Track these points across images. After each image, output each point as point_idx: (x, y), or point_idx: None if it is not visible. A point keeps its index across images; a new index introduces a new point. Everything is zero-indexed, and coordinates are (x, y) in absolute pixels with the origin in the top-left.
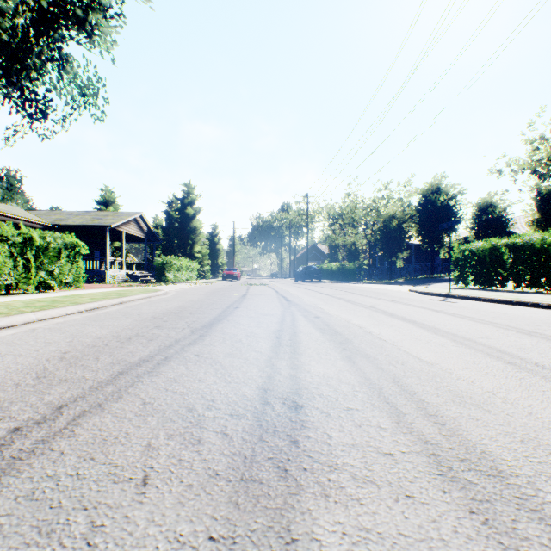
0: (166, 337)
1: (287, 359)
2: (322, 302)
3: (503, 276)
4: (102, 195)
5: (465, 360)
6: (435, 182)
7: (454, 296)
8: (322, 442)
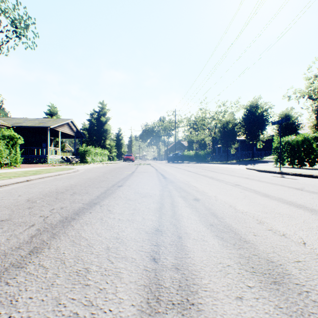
0: None
1: None
2: (192, 179)
3: (312, 159)
4: (48, 109)
5: None
6: (254, 101)
7: (287, 173)
8: None
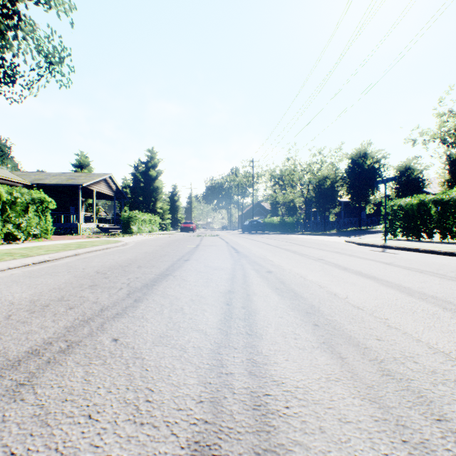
0: (92, 304)
1: (242, 349)
2: (270, 254)
3: (430, 229)
4: (77, 159)
5: None
6: (362, 148)
7: (391, 247)
8: None
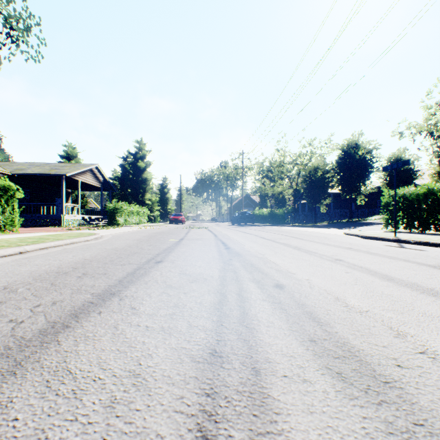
0: None
1: None
2: (269, 251)
3: None
4: (65, 150)
5: None
6: (353, 138)
7: (407, 241)
8: None
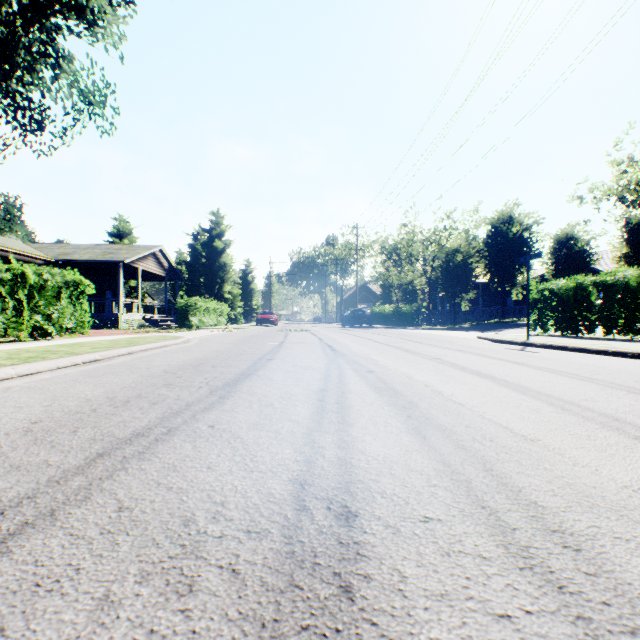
0: (175, 400)
1: (334, 432)
2: (375, 352)
3: (590, 321)
4: (115, 226)
5: (575, 433)
6: (506, 210)
7: (534, 345)
8: (391, 589)
